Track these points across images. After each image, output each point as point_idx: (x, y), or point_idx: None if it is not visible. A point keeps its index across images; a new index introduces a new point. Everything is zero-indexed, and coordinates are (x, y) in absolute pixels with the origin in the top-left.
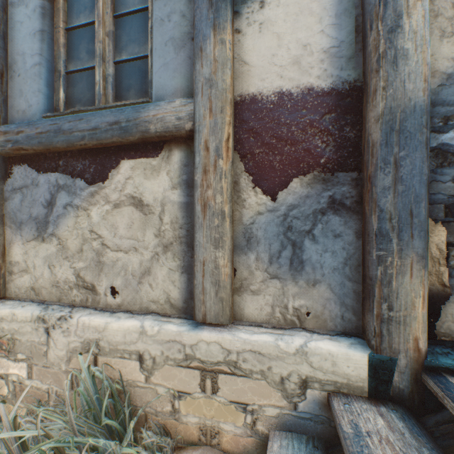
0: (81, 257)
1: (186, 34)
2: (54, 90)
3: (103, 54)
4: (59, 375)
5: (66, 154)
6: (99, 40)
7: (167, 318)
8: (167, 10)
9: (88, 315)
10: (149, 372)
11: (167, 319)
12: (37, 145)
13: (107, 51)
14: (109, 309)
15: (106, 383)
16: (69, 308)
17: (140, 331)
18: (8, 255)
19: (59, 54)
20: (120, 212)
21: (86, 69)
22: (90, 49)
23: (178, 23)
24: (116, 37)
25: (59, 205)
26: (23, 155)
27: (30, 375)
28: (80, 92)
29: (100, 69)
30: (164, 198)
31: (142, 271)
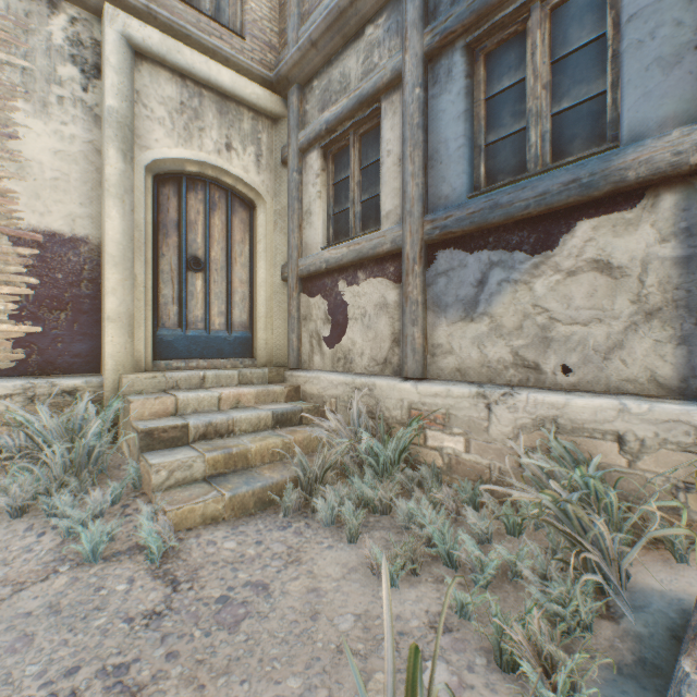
0: (520, 335)
1: (683, 45)
2: (473, 168)
3: (539, 111)
4: (502, 452)
5: (496, 229)
6: (535, 97)
7: (654, 399)
8: (647, 27)
9: (536, 392)
10: (632, 456)
11: (654, 400)
12: (467, 226)
13: (543, 106)
14: (559, 389)
15: (580, 456)
16: (506, 387)
17: (617, 409)
18: (430, 338)
19: (478, 129)
20: (576, 280)
21: (511, 134)
22: (515, 111)
23: (667, 36)
24: (552, 86)
25: (492, 283)
26: (444, 240)
27: (466, 449)
28: (502, 162)
29: (536, 129)
30: (646, 256)
31: (608, 345)
